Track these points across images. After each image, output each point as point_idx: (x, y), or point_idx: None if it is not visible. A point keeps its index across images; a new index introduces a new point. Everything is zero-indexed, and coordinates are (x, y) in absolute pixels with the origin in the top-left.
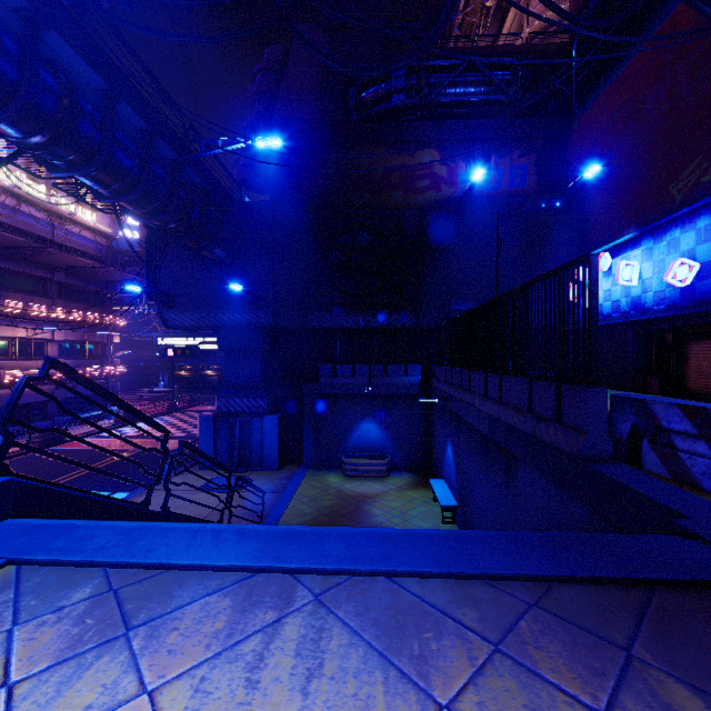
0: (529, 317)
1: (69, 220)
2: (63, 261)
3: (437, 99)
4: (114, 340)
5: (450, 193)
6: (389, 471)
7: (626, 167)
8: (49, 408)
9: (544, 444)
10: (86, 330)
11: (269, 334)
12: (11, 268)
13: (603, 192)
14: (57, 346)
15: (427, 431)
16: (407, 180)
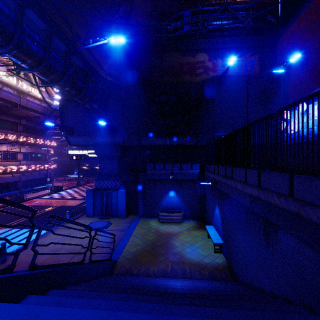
0: (287, 130)
1: (28, 95)
2: (24, 114)
3: (207, 27)
4: (51, 152)
5: (213, 76)
6: (183, 219)
7: (314, 55)
8: (18, 184)
9: (314, 224)
10: (36, 147)
11: (121, 148)
12: None
13: (299, 71)
14: (22, 155)
15: (202, 198)
16: (191, 69)
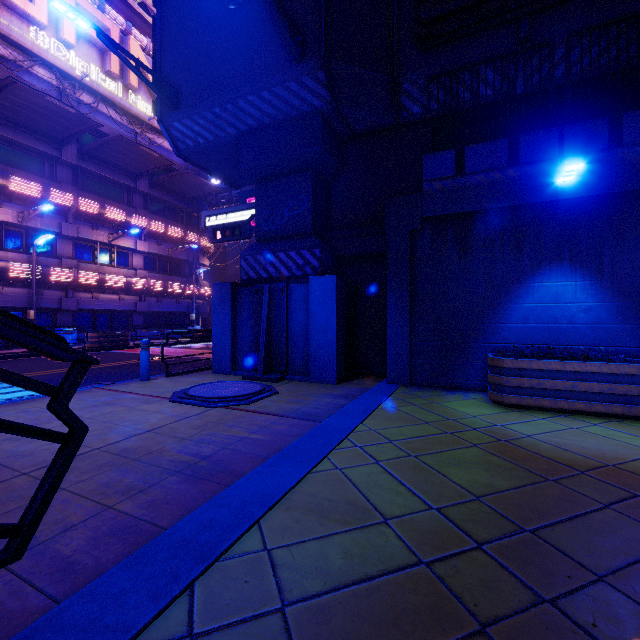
0: None
1: (151, 129)
2: (137, 161)
3: None
4: (201, 261)
5: None
6: None
7: None
8: (134, 319)
9: None
10: (171, 246)
11: (323, 130)
12: (92, 170)
13: None
14: (142, 258)
15: None
16: None
